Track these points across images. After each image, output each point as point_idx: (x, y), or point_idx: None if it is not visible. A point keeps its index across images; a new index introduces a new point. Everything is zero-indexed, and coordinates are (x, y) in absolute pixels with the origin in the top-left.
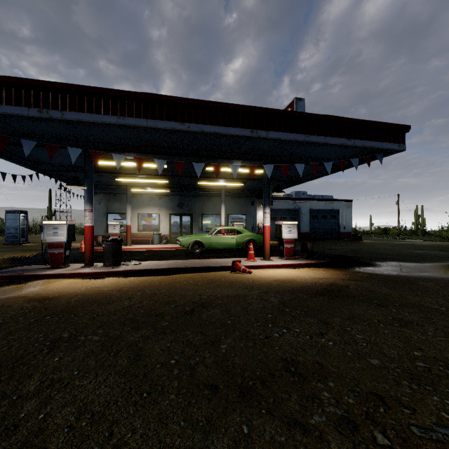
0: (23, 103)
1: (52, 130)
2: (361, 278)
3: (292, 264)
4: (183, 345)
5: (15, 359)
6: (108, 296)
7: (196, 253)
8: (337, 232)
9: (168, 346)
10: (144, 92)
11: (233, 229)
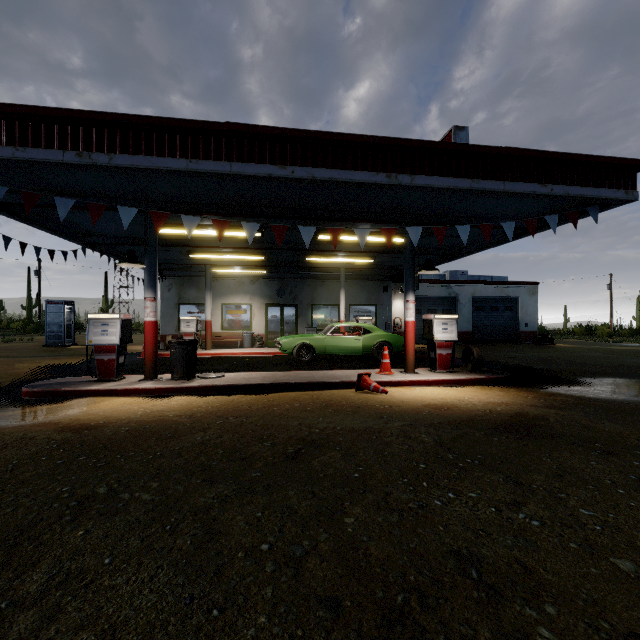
0: (56, 144)
1: (99, 185)
2: (565, 404)
3: (449, 380)
4: (282, 516)
5: (20, 530)
6: (173, 425)
7: (303, 361)
8: (514, 331)
9: (258, 517)
10: (226, 122)
11: (357, 327)
